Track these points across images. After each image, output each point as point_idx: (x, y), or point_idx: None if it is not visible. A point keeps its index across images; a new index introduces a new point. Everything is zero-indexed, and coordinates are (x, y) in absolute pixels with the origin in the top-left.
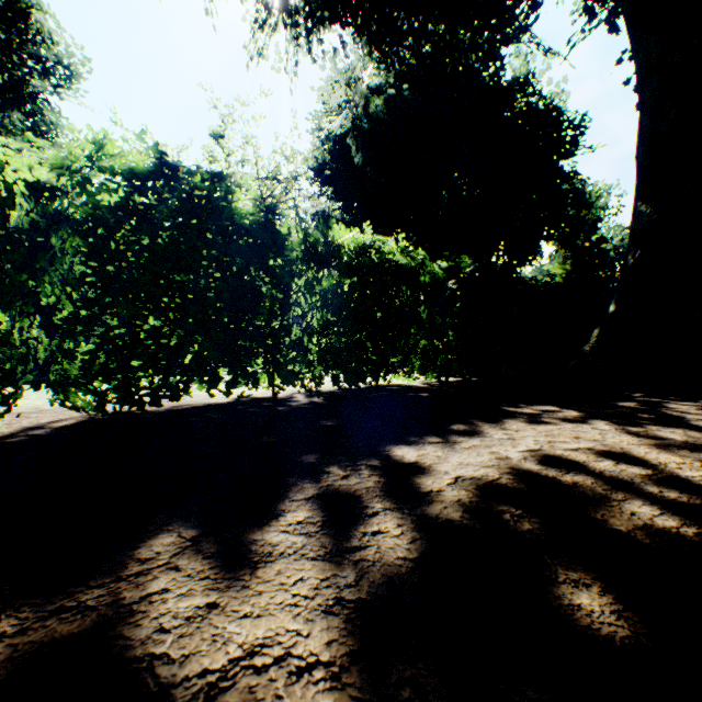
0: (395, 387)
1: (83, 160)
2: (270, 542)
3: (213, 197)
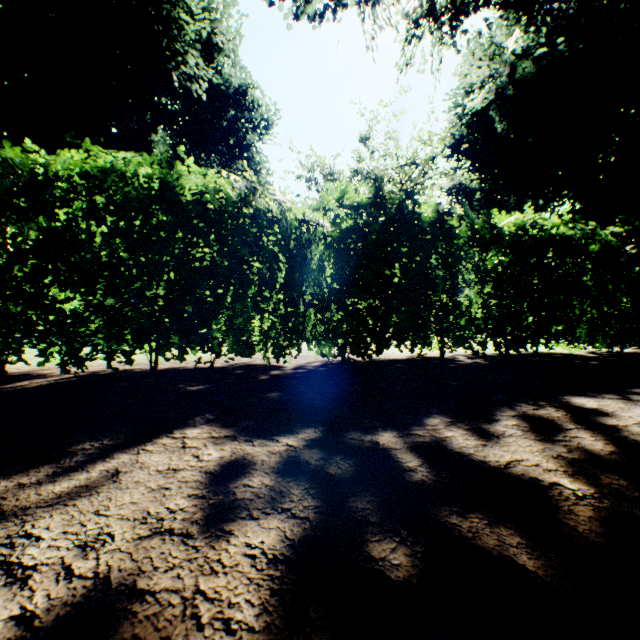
0: (555, 355)
1: (331, 203)
2: (499, 430)
3: (403, 210)
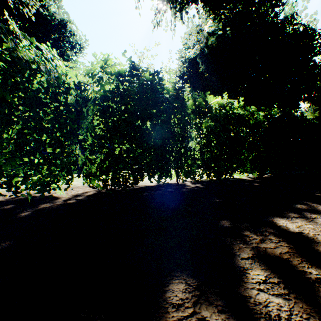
0: (234, 179)
1: (98, 69)
2: (258, 301)
3: (153, 84)
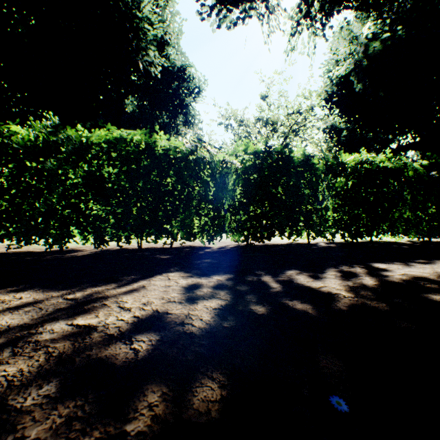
0: (384, 242)
1: (240, 151)
2: (323, 276)
3: (283, 154)
